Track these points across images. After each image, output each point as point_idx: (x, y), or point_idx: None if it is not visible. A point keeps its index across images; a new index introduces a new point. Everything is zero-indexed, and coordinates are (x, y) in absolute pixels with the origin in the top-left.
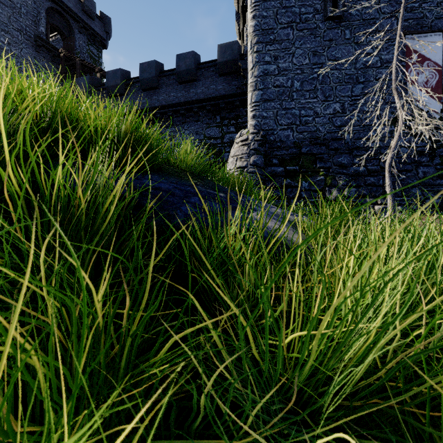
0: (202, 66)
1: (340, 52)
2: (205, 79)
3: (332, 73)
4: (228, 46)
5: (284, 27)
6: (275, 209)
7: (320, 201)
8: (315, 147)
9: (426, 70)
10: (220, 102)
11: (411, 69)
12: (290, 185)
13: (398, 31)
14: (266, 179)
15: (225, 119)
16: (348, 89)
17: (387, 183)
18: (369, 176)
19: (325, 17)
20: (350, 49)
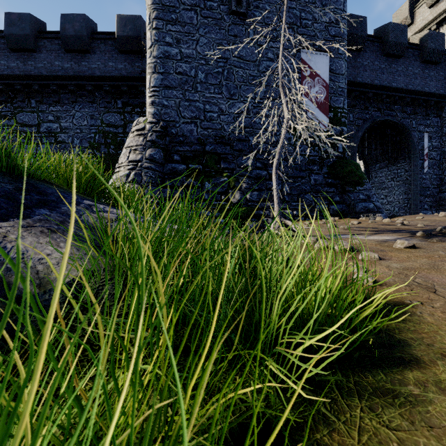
0: (97, 36)
1: (245, 51)
2: (102, 53)
3: (237, 70)
4: (129, 18)
5: (188, 9)
6: (106, 214)
7: (223, 204)
8: (220, 146)
9: (316, 85)
10: (121, 84)
11: (305, 82)
12: (192, 185)
13: (283, 24)
14: (166, 177)
15: (128, 105)
16: (252, 90)
17: (274, 187)
18: (271, 181)
19: (230, 10)
20: (254, 50)
